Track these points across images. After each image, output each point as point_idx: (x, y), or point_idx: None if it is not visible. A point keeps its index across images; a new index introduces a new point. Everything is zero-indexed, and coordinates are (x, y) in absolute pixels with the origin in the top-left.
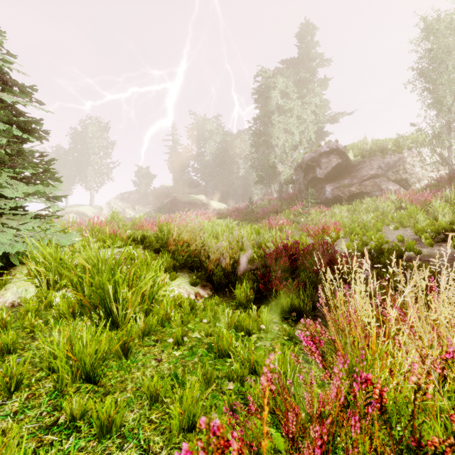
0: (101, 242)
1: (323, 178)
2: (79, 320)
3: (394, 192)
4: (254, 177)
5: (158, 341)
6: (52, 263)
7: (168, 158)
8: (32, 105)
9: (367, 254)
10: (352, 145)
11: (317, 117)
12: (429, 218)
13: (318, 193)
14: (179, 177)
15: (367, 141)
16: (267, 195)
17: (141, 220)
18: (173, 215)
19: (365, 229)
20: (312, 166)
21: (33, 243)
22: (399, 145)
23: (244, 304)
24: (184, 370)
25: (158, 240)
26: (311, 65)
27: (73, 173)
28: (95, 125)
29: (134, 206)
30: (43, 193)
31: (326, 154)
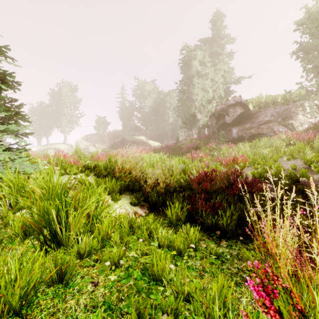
0: (62, 169)
1: (231, 123)
2: (31, 239)
3: (284, 133)
4: (179, 123)
5: (98, 261)
6: (12, 188)
7: (119, 110)
8: (3, 59)
9: (313, 184)
10: (252, 99)
11: (225, 79)
12: (314, 152)
13: (227, 134)
14: (126, 123)
15: (262, 96)
16: (189, 136)
17: (98, 153)
18: (121, 150)
19: (265, 160)
20: (222, 115)
21: (2, 171)
22: (286, 99)
23: (175, 222)
24: (118, 296)
25: (106, 168)
26: (221, 42)
27: (52, 121)
28: (67, 87)
29: (95, 144)
30: (11, 130)
31: (233, 106)
